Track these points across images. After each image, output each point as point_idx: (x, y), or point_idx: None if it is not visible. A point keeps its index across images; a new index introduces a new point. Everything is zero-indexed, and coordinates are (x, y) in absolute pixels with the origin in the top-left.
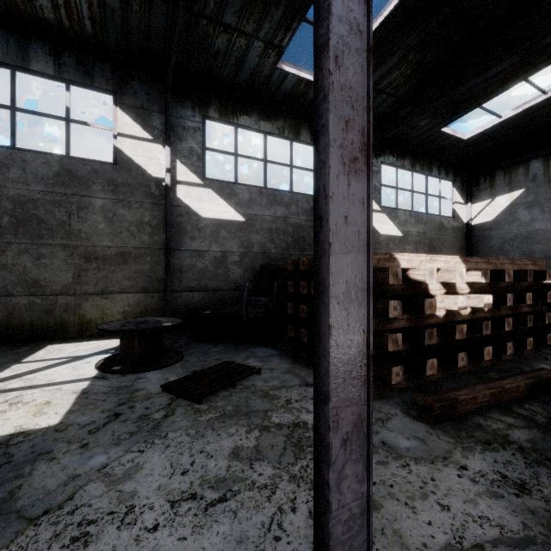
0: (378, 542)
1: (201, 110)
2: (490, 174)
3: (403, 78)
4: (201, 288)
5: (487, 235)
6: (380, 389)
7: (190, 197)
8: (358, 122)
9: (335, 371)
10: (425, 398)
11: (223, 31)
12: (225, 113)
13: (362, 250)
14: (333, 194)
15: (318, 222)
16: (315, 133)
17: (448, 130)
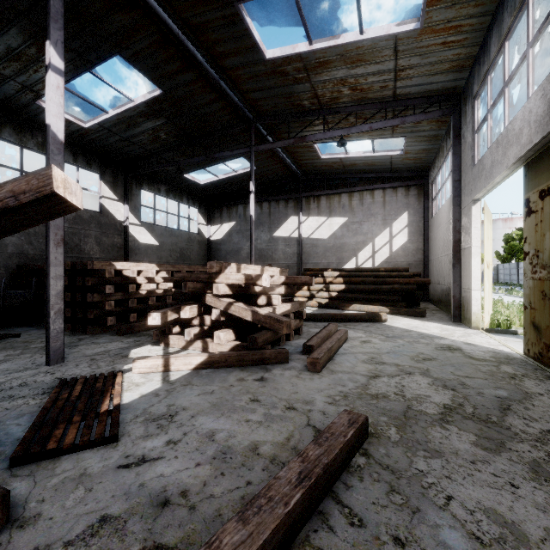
0: (75, 355)
1: None
2: (220, 208)
3: (148, 141)
4: None
5: (219, 248)
6: (103, 330)
7: None
8: (60, 233)
9: (52, 295)
10: (120, 326)
11: None
12: None
13: (62, 265)
14: (52, 252)
15: (47, 258)
16: (46, 236)
17: (189, 176)
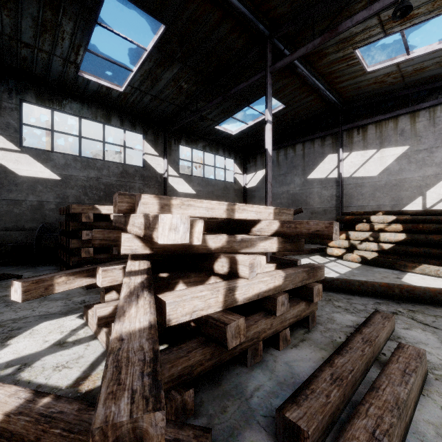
0: None
1: (18, 95)
2: (255, 157)
3: (174, 95)
4: (18, 228)
5: (253, 195)
6: None
7: (7, 160)
8: None
9: None
10: None
11: (25, 46)
12: (42, 99)
13: None
14: None
15: None
16: None
17: (220, 128)
